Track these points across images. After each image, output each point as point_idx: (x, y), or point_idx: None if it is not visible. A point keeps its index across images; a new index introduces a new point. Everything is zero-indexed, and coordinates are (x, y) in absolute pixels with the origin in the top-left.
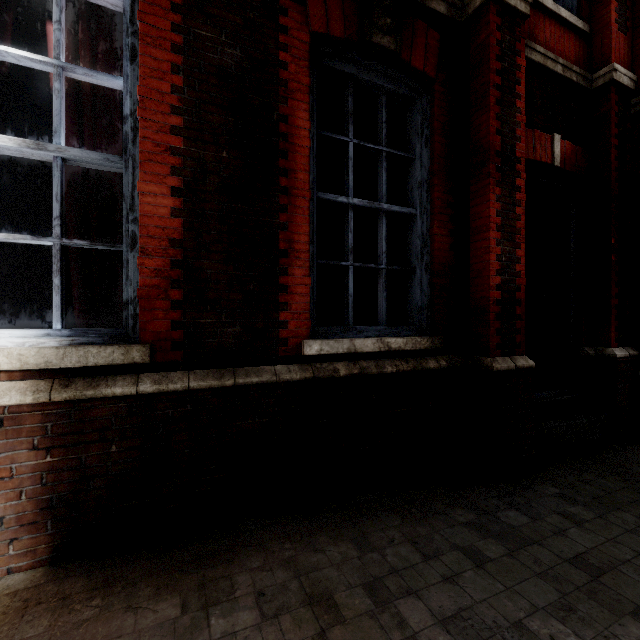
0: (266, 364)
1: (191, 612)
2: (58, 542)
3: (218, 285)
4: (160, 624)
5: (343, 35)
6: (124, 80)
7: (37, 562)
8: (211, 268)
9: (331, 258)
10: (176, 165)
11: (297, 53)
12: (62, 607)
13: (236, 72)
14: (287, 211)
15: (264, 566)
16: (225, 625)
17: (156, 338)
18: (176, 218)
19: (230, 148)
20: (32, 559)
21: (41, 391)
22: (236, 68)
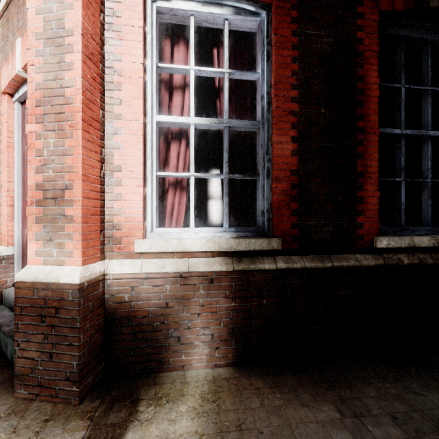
0: (349, 253)
1: (348, 417)
2: (237, 353)
3: (318, 199)
4: (332, 420)
5: (404, 8)
6: (261, 73)
7: (227, 363)
8: (314, 188)
9: (381, 176)
10: (294, 122)
11: (369, 30)
12: (260, 394)
13: (329, 53)
14: (363, 144)
15: (380, 396)
16: (381, 433)
17: (283, 234)
18: (294, 156)
19: (326, 106)
20: (225, 361)
21: (229, 264)
22: (329, 50)
